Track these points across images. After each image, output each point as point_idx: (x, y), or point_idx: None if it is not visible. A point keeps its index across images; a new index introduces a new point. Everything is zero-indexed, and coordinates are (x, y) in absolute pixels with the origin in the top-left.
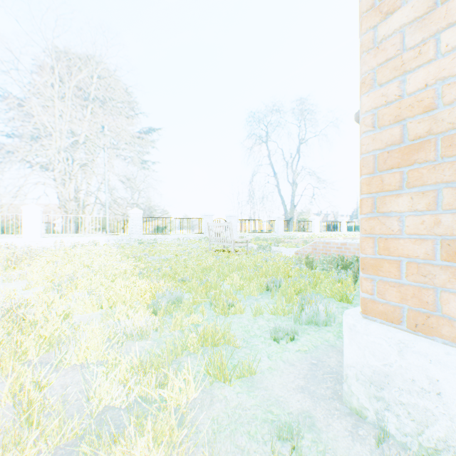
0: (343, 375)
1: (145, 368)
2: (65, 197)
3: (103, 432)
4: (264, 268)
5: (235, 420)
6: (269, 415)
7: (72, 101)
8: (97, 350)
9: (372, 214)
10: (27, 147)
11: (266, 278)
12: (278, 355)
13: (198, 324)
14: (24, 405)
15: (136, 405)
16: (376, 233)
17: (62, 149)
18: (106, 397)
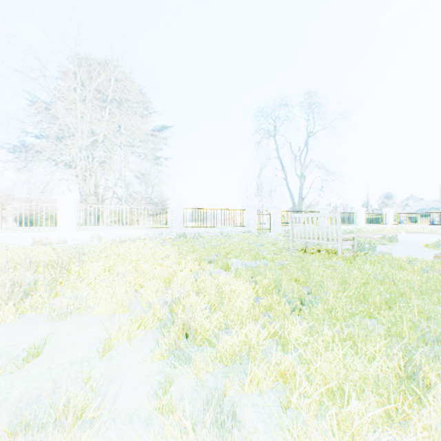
0: None
1: None
2: (89, 191)
3: None
4: None
5: None
6: None
7: (96, 97)
8: None
9: None
10: (55, 143)
11: None
12: None
13: None
14: None
15: None
16: None
17: (86, 145)
18: None
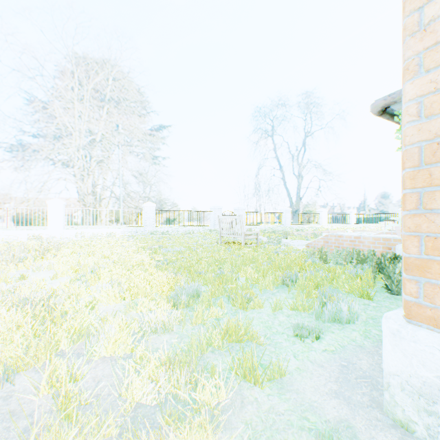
0: (378, 380)
1: (173, 364)
2: (84, 192)
3: (139, 433)
4: (277, 261)
5: (270, 426)
6: (305, 422)
7: (90, 102)
8: (125, 343)
9: (417, 211)
10: (51, 146)
11: (281, 272)
12: (304, 354)
13: (218, 318)
14: (61, 398)
15: (167, 402)
16: (423, 231)
17: (81, 148)
18: (137, 394)
